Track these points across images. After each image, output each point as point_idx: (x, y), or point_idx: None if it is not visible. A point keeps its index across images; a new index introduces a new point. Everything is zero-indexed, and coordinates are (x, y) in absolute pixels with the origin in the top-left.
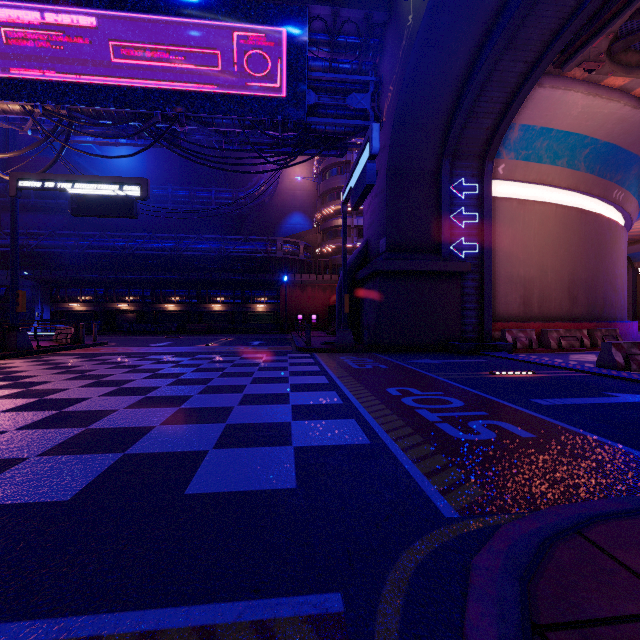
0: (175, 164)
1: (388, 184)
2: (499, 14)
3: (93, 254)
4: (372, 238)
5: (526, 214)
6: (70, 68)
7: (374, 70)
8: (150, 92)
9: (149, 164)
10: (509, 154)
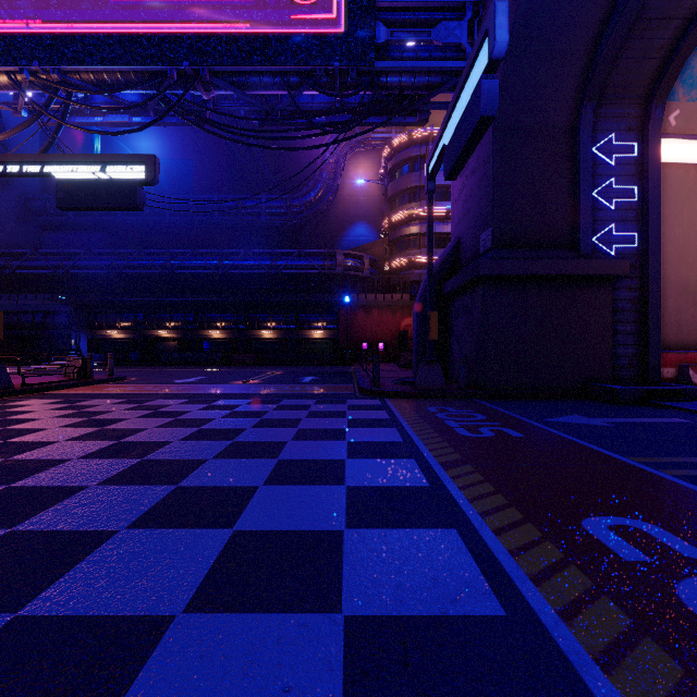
0: (224, 173)
1: (495, 148)
2: None
3: (132, 275)
4: (466, 234)
5: None
6: (59, 14)
7: None
8: (161, 40)
9: (196, 175)
10: (689, 93)
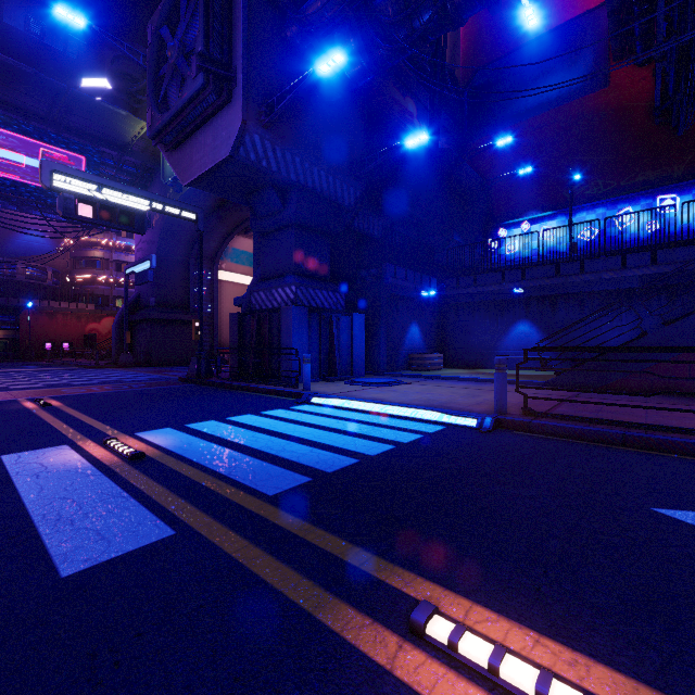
0: None
1: (157, 266)
2: (215, 209)
3: None
4: (144, 294)
5: (238, 290)
6: None
7: (146, 188)
8: None
9: None
10: (228, 259)
